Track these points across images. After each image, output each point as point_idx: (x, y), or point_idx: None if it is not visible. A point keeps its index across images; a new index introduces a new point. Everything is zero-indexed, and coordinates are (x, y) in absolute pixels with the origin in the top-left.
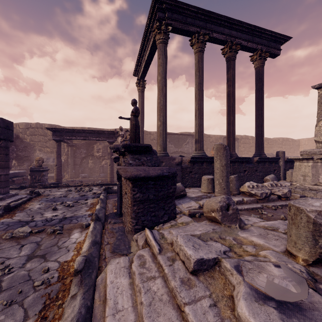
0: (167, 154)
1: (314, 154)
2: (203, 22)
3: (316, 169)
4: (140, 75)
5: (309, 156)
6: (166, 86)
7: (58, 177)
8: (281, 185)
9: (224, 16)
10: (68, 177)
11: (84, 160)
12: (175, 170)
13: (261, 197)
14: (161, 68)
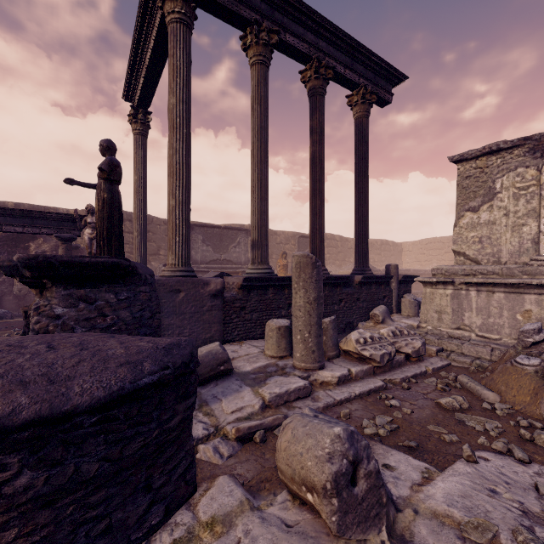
0: (191, 271)
1: (454, 274)
2: (268, 6)
3: (458, 302)
4: (136, 99)
5: (446, 277)
6: (188, 122)
7: None
8: (409, 333)
9: (307, 6)
10: None
11: (2, 276)
12: (190, 351)
13: (382, 364)
14: (178, 78)
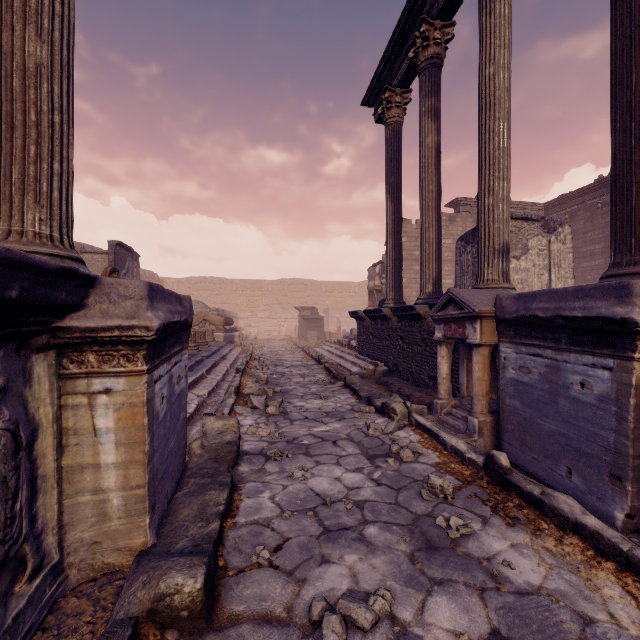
0: None
1: None
2: None
3: None
4: None
5: None
6: None
7: None
8: None
9: None
10: None
11: None
12: None
13: None
14: None
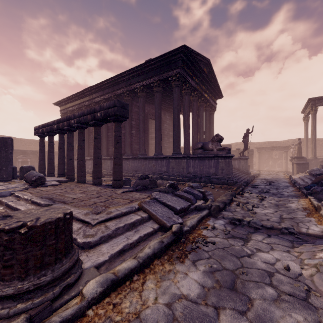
0: (316, 158)
1: None
2: None
3: None
4: (304, 116)
5: None
6: (315, 131)
7: (259, 168)
8: None
9: None
10: None
11: (266, 160)
12: (308, 162)
13: None
14: (313, 124)
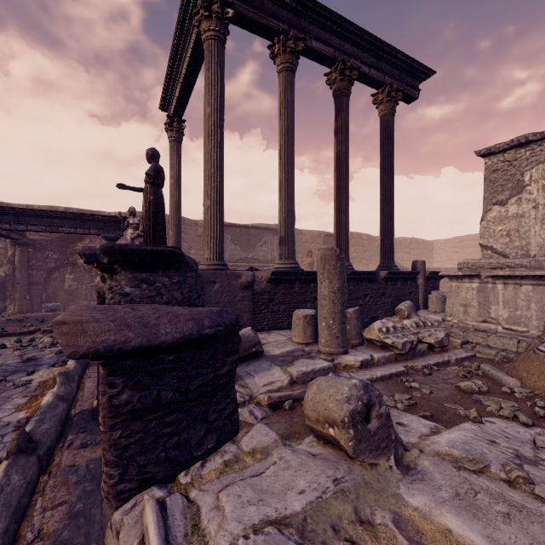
0: (224, 265)
1: (480, 268)
2: (294, 15)
3: (484, 295)
4: (172, 109)
5: (472, 271)
6: (222, 129)
7: None
8: (432, 325)
9: (332, 12)
10: (13, 310)
11: (55, 273)
12: (235, 316)
13: (404, 351)
14: (212, 90)
